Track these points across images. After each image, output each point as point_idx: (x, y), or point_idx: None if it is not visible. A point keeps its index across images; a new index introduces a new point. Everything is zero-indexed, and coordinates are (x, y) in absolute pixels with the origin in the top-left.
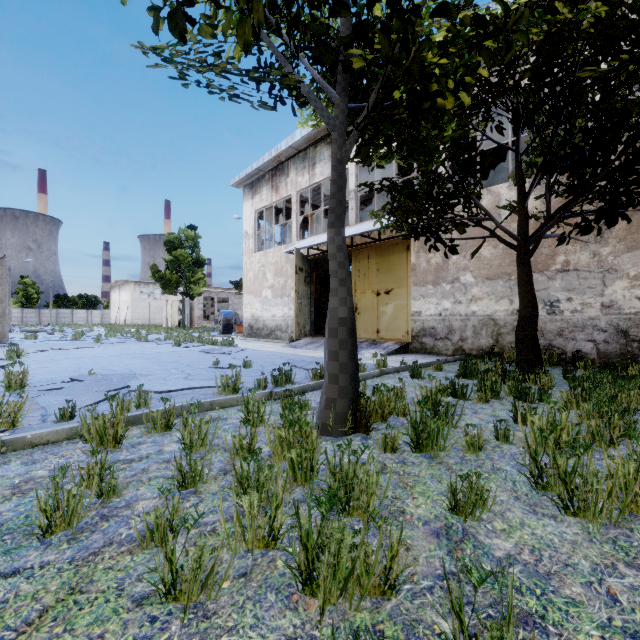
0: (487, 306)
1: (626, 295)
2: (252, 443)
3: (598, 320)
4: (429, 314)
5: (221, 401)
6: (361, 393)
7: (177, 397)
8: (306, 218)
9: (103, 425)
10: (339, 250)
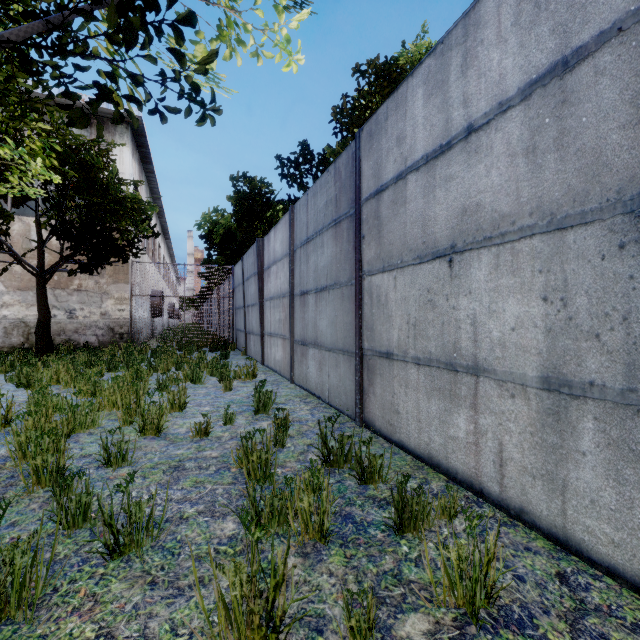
0: (19, 311)
1: (113, 308)
2: None
3: (99, 322)
4: None
5: None
6: None
7: None
8: None
9: None
10: None
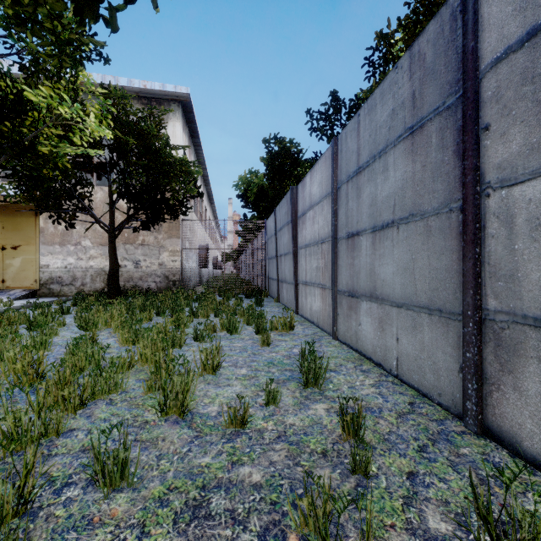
0: (101, 262)
1: (168, 259)
2: None
3: (157, 271)
4: (57, 267)
5: None
6: None
7: None
8: None
9: None
10: None
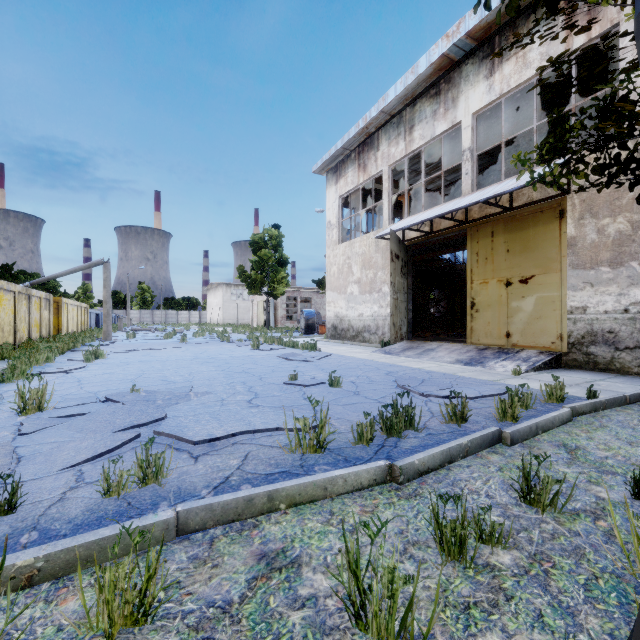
0: None
1: None
2: None
3: None
4: (603, 310)
5: (291, 491)
6: None
7: (222, 452)
8: (396, 203)
9: None
10: None
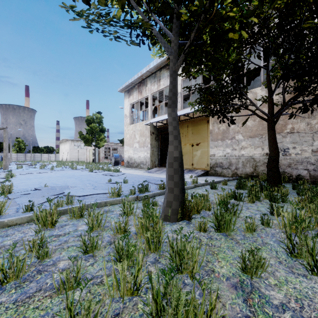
0: (250, 151)
1: None
2: (126, 226)
3: (310, 158)
4: (219, 155)
5: (111, 201)
6: (186, 198)
7: (88, 199)
8: (156, 107)
9: (45, 215)
10: (174, 120)
